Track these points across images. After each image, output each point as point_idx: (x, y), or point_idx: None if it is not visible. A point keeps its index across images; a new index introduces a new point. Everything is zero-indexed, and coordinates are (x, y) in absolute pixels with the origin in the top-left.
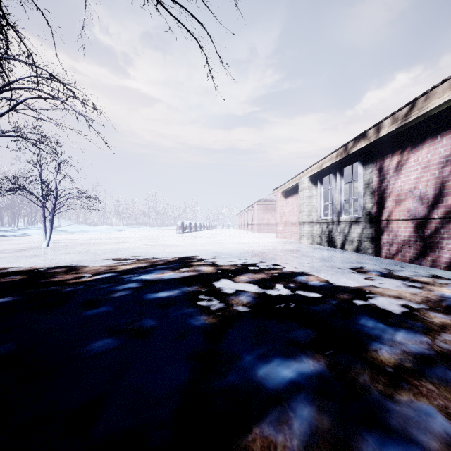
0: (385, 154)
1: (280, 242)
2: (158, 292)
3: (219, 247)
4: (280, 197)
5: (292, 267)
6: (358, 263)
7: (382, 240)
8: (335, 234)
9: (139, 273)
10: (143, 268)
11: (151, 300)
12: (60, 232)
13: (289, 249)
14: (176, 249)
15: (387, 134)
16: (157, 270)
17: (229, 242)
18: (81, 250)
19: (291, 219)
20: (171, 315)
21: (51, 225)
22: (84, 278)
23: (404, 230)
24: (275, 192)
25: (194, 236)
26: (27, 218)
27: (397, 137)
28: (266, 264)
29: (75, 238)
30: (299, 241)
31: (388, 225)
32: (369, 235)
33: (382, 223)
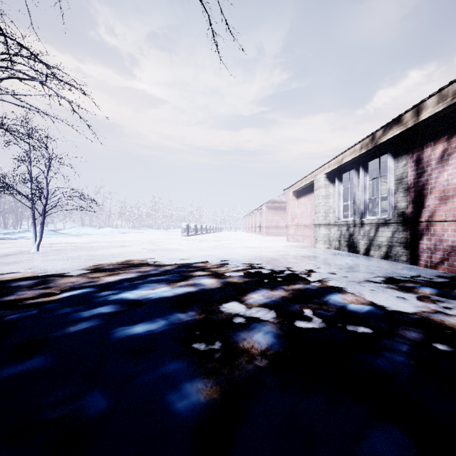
0: (425, 142)
1: (292, 246)
2: (137, 325)
3: (225, 252)
4: (292, 197)
5: (316, 280)
6: (395, 275)
7: (420, 246)
8: (357, 238)
9: (122, 290)
10: (131, 281)
11: (120, 342)
12: (62, 235)
13: (305, 255)
14: (177, 254)
15: (429, 118)
16: (147, 284)
17: (236, 246)
18: (72, 255)
19: (304, 221)
20: (141, 381)
21: (42, 228)
22: (49, 297)
23: (452, 234)
24: (285, 192)
25: (199, 239)
26: (31, 220)
27: (442, 120)
28: (282, 275)
29: (74, 241)
30: (313, 245)
31: (429, 228)
32: (402, 239)
33: (420, 225)
